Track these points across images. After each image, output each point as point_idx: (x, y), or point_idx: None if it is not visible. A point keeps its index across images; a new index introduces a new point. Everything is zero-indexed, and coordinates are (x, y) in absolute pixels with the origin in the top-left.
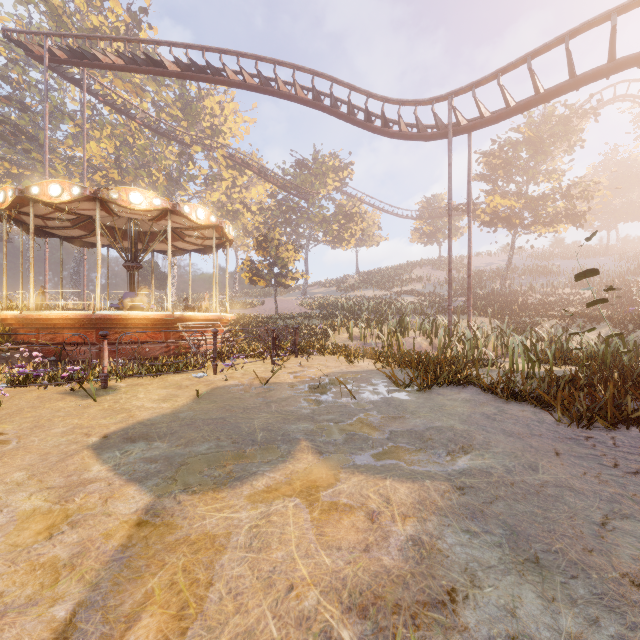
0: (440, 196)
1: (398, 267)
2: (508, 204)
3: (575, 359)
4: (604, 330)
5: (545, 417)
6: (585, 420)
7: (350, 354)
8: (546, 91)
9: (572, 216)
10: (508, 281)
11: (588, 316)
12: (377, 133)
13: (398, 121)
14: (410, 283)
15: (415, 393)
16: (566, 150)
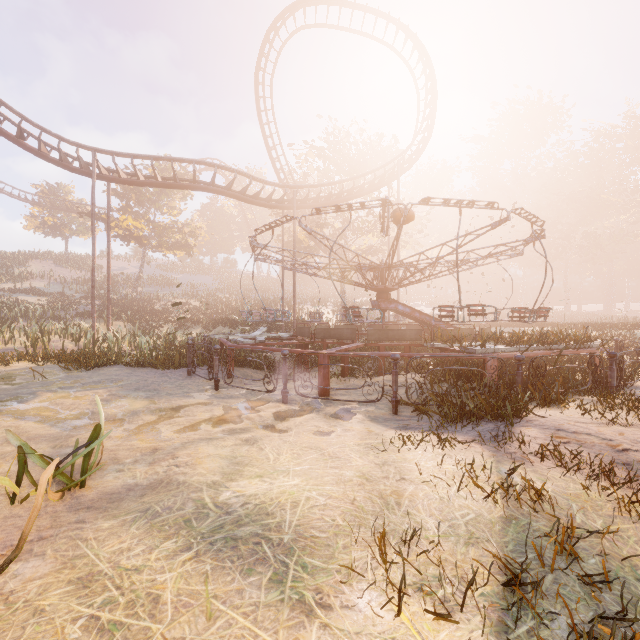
0: (67, 187)
1: (4, 256)
2: (140, 227)
3: (176, 348)
4: (199, 330)
5: (154, 370)
6: (167, 368)
7: (3, 358)
8: (163, 182)
9: (186, 247)
10: (140, 288)
11: (191, 321)
12: (10, 140)
13: (39, 142)
14: (27, 279)
15: (84, 372)
16: (182, 197)
